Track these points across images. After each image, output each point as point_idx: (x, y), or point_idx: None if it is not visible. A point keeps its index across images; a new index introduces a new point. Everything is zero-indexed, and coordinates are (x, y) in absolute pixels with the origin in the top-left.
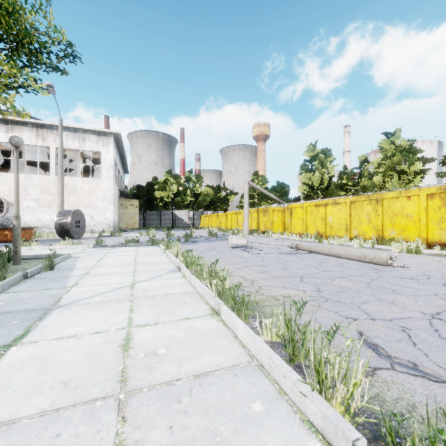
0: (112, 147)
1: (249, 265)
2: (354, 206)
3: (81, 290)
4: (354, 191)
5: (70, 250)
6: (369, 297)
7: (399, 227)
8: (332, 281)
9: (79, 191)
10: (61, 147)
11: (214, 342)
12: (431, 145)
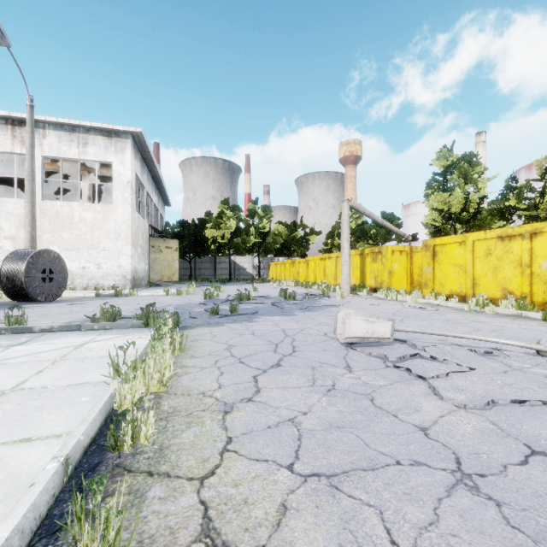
0: (129, 155)
1: None
2: None
3: None
4: (528, 219)
5: None
6: None
7: None
8: None
9: (79, 225)
10: (30, 145)
11: None
12: None
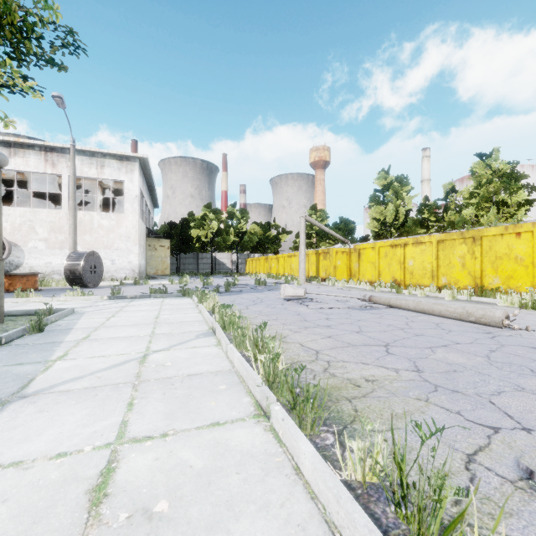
0: (137, 175)
1: (309, 325)
2: (442, 246)
3: (68, 366)
4: (437, 228)
5: (77, 303)
6: (500, 383)
7: (505, 273)
8: (432, 353)
9: (97, 229)
10: (73, 174)
11: (260, 483)
12: (533, 171)
